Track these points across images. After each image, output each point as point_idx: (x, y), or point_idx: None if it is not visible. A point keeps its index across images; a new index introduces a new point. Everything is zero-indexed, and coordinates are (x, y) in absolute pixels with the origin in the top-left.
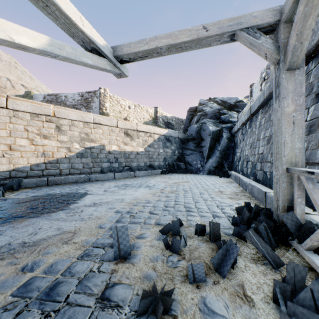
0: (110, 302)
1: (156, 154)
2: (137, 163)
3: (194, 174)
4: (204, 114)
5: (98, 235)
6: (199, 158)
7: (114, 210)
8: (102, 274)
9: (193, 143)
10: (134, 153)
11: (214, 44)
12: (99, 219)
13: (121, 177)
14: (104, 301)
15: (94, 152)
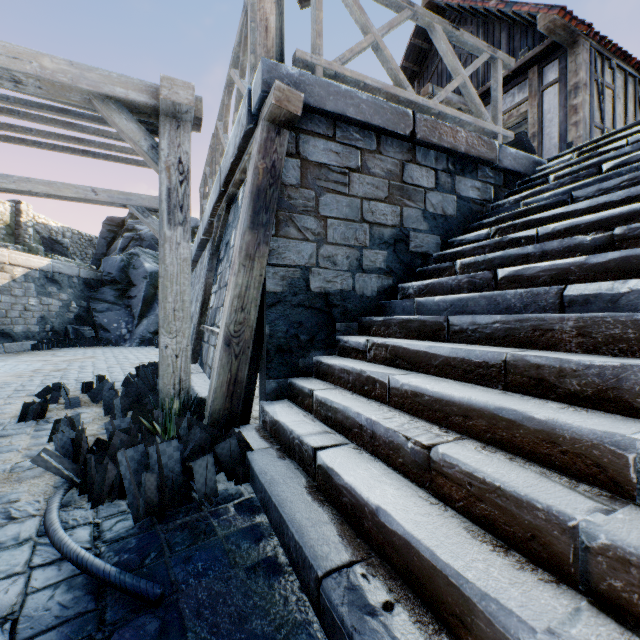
0: None
1: (19, 308)
2: None
3: (114, 346)
4: (138, 238)
5: None
6: (124, 318)
7: None
8: None
9: (113, 289)
10: None
11: (107, 205)
12: None
13: None
14: None
15: None
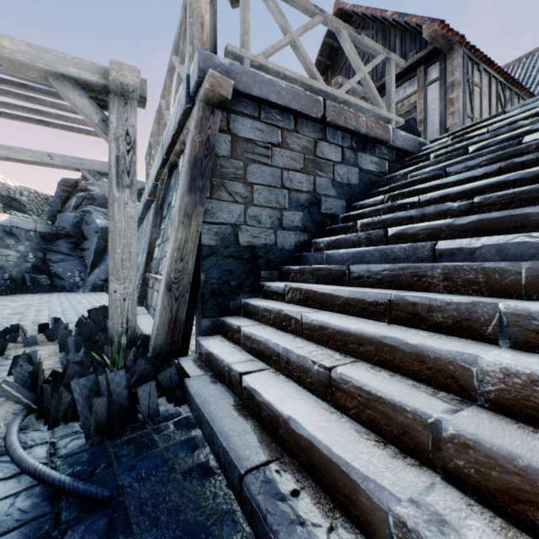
0: None
1: None
2: None
3: (68, 292)
4: (90, 198)
5: None
6: (78, 268)
7: None
8: None
9: (67, 242)
10: None
11: (62, 169)
12: None
13: None
14: None
15: None
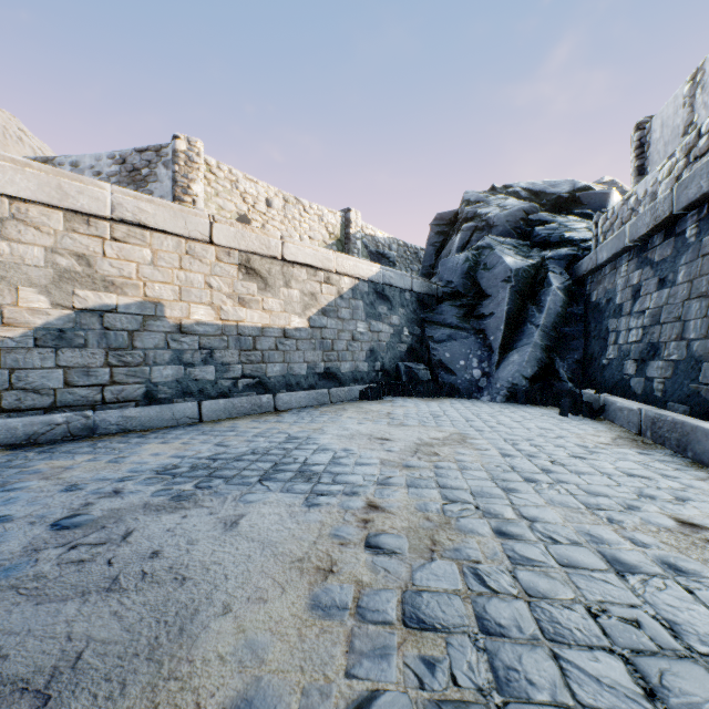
0: None
1: (345, 337)
2: (283, 365)
3: (463, 398)
4: (483, 226)
5: None
6: (474, 351)
7: None
8: None
9: (454, 306)
10: (273, 334)
11: None
12: None
13: (227, 413)
14: None
15: (117, 328)
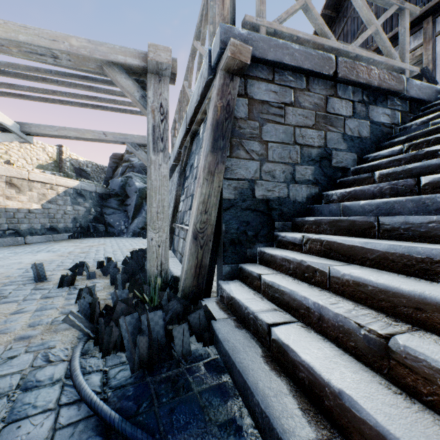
0: (41, 289)
1: (61, 212)
2: (29, 225)
3: (117, 237)
4: (131, 166)
5: (11, 279)
6: (123, 219)
7: (15, 268)
8: (29, 286)
9: (116, 200)
10: (24, 211)
11: (112, 143)
12: (2, 274)
13: (1, 245)
14: (37, 289)
15: None
